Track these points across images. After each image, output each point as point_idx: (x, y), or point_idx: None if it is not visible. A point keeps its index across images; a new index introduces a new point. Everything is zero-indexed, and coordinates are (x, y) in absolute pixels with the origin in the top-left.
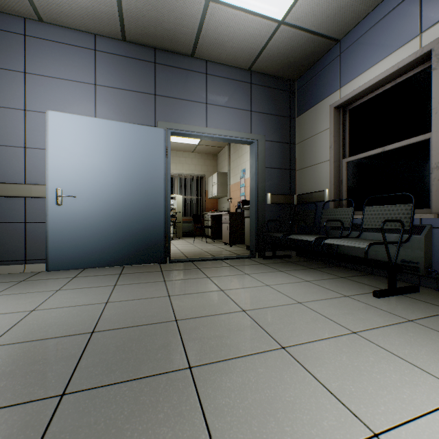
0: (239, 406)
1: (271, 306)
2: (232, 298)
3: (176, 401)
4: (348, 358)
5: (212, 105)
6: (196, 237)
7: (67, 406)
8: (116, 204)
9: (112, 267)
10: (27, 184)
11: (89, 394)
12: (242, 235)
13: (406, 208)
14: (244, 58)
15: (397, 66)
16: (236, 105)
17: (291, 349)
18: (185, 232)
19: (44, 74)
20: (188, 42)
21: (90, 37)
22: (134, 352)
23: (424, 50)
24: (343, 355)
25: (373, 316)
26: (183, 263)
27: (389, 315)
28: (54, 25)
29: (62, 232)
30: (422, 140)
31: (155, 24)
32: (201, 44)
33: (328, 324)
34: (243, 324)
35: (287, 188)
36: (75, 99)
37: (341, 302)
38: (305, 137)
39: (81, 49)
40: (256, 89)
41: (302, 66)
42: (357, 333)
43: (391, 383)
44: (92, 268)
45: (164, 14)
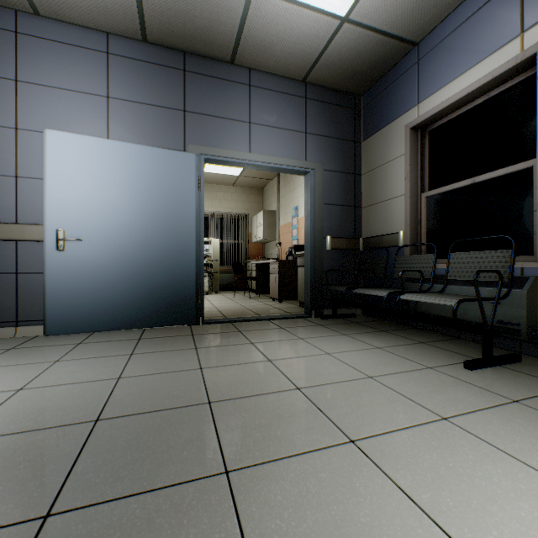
0: (294, 532)
1: (333, 382)
2: (283, 370)
3: (206, 525)
4: (439, 456)
5: (257, 125)
6: (237, 291)
7: (51, 534)
8: (134, 249)
9: (130, 329)
10: (19, 223)
11: (84, 514)
12: (294, 289)
13: (504, 255)
14: (297, 66)
15: (491, 74)
16: (288, 126)
17: (362, 443)
18: (223, 284)
19: (42, 83)
20: (227, 45)
21: (102, 36)
22: (151, 449)
23: (526, 54)
24: (433, 452)
25: (467, 395)
26: (220, 325)
27: (487, 393)
28: (54, 20)
29: (65, 286)
30: (524, 169)
31: (184, 20)
32: (243, 47)
33: (409, 407)
34: (297, 407)
35: (350, 230)
36: (82, 116)
37: (423, 375)
38: (374, 166)
39: (90, 51)
40: (313, 105)
41: (370, 77)
42: (449, 419)
43: (501, 493)
44: (103, 331)
45: (195, 6)
